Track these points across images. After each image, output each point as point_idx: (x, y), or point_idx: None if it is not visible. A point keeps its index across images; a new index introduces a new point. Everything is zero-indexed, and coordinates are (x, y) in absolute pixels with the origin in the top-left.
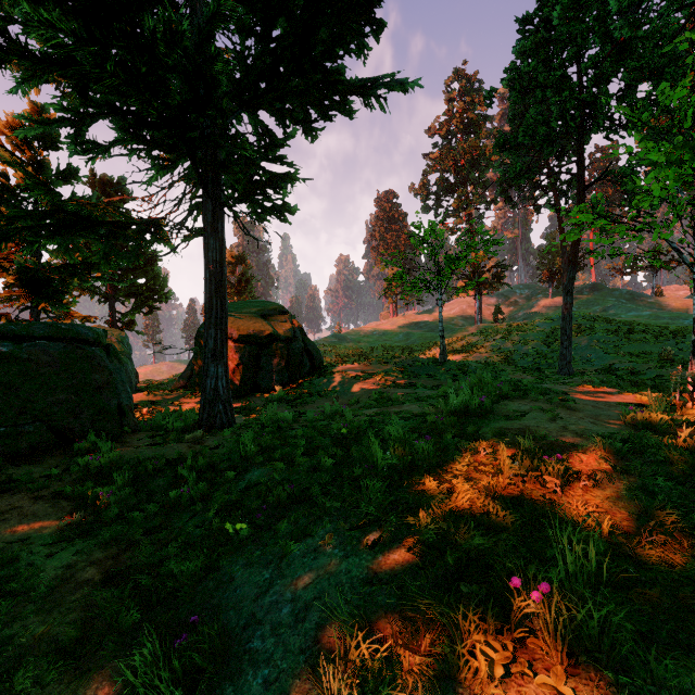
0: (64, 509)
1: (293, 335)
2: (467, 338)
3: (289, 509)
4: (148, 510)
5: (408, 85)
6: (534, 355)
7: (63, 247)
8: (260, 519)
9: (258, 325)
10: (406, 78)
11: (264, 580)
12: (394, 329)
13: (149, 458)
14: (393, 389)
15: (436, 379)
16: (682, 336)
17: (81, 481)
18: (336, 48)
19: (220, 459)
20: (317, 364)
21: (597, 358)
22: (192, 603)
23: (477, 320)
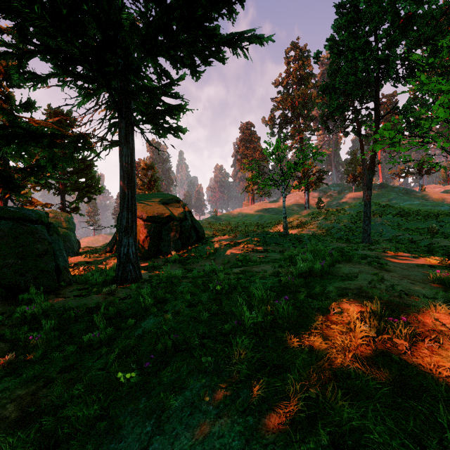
0: (2, 350)
1: (184, 216)
2: (300, 218)
3: (173, 356)
4: (66, 351)
5: (264, 40)
6: (345, 230)
7: (18, 153)
8: (148, 366)
9: (161, 209)
10: (263, 35)
11: (145, 433)
12: (252, 213)
13: (72, 308)
14: (252, 253)
15: (281, 246)
16: (442, 217)
17: (19, 326)
18: (213, 11)
19: (127, 308)
20: (201, 236)
21: (387, 232)
22: (84, 449)
23: (306, 207)
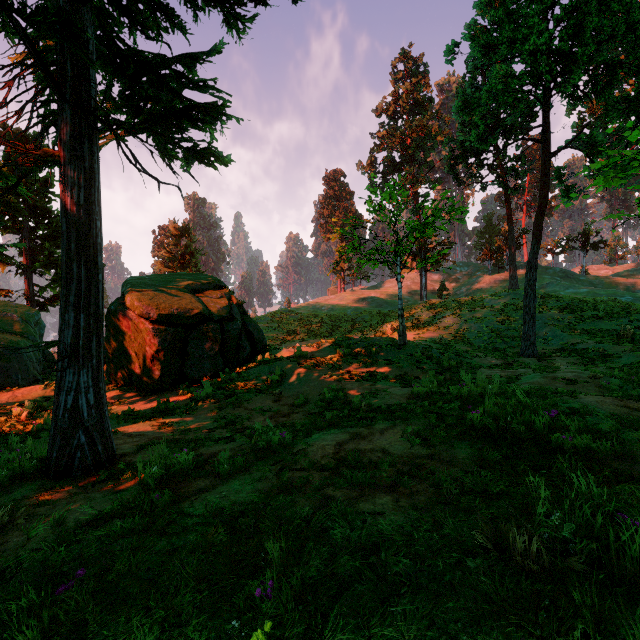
0: None
1: (230, 313)
2: (416, 314)
3: None
4: None
5: None
6: (489, 333)
7: None
8: None
9: (185, 302)
10: None
11: None
12: (343, 304)
13: None
14: (349, 382)
15: (397, 366)
16: (635, 313)
17: None
18: None
19: None
20: (259, 346)
21: (554, 337)
22: None
23: (423, 296)
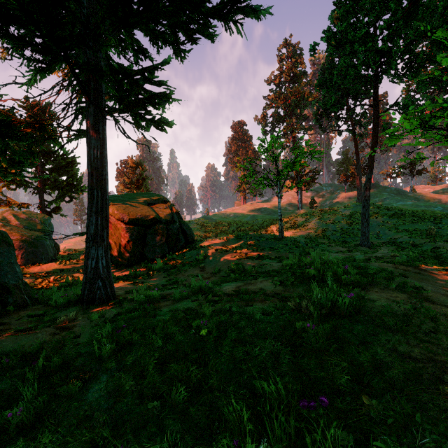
0: None
1: (172, 218)
2: (294, 219)
3: None
4: None
5: (261, 12)
6: (341, 232)
7: None
8: None
9: (145, 211)
10: (260, 6)
11: None
12: (244, 213)
13: None
14: (246, 260)
15: (277, 251)
16: (439, 218)
17: None
18: None
19: (79, 352)
20: (190, 239)
21: (384, 234)
22: None
23: (299, 207)
